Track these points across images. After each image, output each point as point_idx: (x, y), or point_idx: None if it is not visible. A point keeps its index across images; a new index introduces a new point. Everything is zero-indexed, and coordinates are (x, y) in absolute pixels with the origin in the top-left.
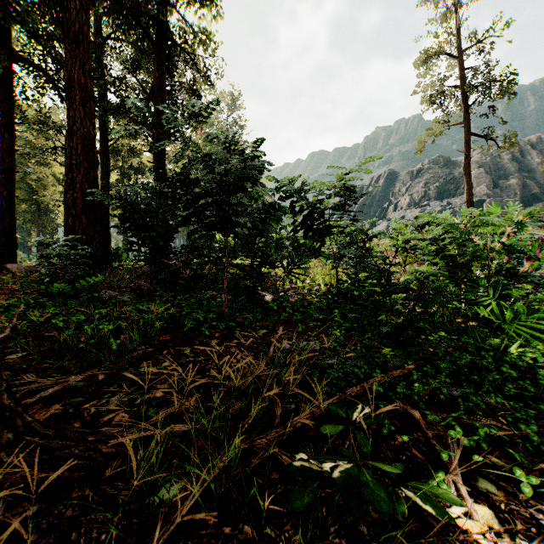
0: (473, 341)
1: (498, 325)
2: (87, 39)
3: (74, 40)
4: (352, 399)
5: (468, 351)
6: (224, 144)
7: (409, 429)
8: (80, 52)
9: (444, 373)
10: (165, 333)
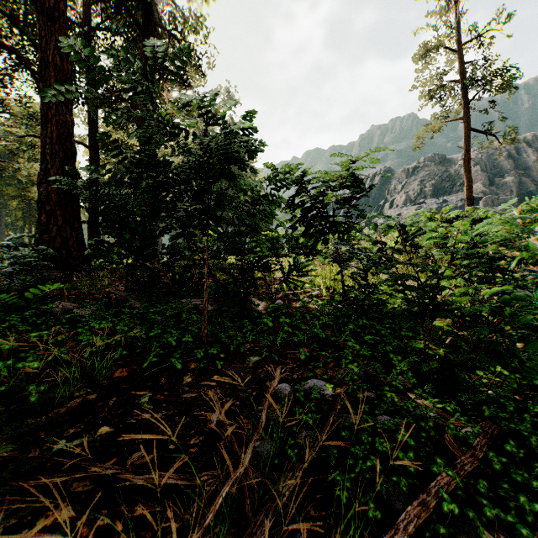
0: None
1: None
2: (64, 17)
3: (48, 17)
4: None
5: (532, 391)
6: (199, 107)
7: None
8: (55, 31)
9: None
10: (123, 364)
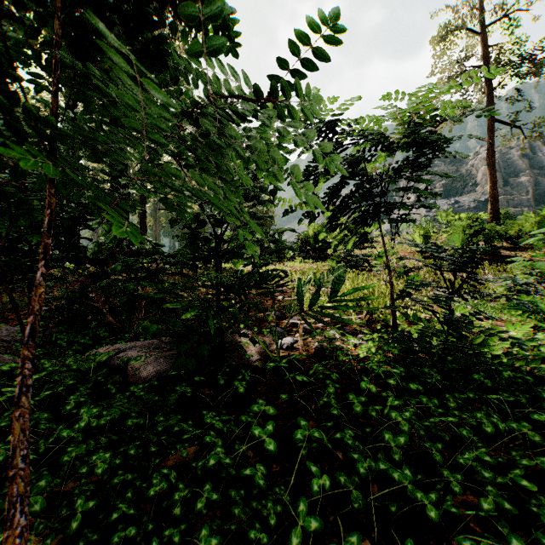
0: None
1: None
2: None
3: None
4: None
5: None
6: None
7: None
8: None
9: None
10: None
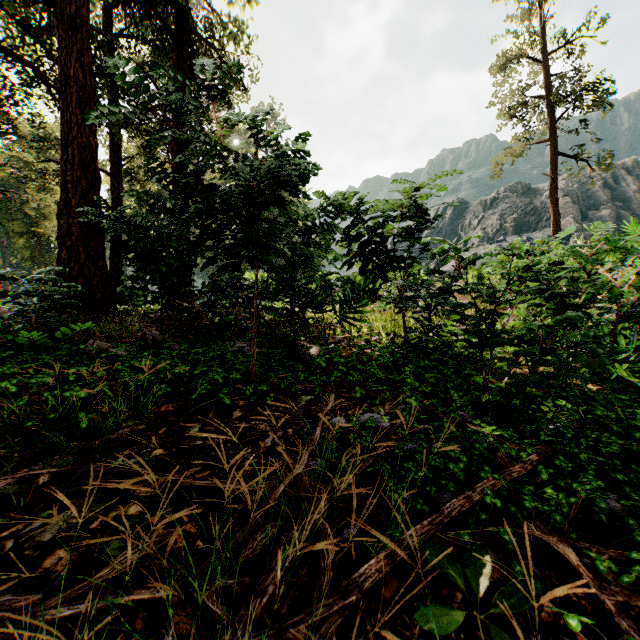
0: (614, 414)
1: (634, 390)
2: (87, 25)
3: (69, 25)
4: (479, 556)
5: (599, 427)
6: (250, 129)
7: (557, 581)
8: (77, 41)
9: (592, 471)
10: (168, 401)
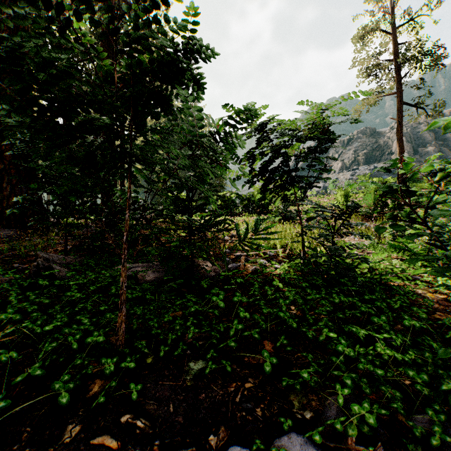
0: None
1: None
2: None
3: None
4: None
5: None
6: None
7: None
8: None
9: None
10: None
